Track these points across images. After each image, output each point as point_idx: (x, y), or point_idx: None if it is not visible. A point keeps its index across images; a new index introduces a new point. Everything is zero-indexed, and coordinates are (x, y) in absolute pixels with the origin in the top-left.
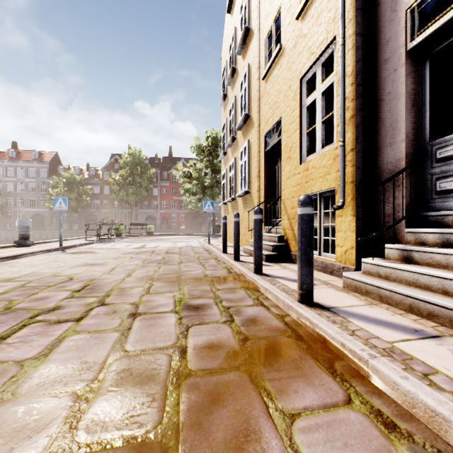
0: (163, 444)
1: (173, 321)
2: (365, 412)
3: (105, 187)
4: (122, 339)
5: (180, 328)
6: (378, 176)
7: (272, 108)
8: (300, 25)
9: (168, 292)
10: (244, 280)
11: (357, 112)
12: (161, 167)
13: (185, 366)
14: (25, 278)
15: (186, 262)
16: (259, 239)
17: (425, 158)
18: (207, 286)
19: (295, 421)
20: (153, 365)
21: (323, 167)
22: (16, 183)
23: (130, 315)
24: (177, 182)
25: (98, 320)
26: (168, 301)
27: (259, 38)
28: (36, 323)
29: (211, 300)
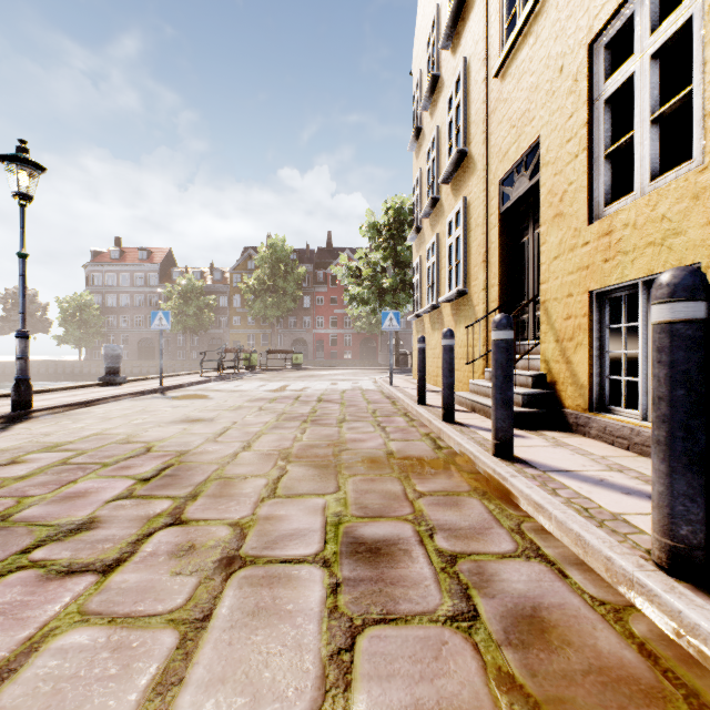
0: None
1: (315, 599)
2: None
3: (235, 297)
4: (174, 665)
5: (333, 634)
6: None
7: (515, 126)
8: None
9: (312, 495)
10: (472, 470)
11: None
12: (315, 264)
13: None
14: (79, 445)
15: (352, 420)
16: (505, 383)
17: None
18: (393, 482)
19: None
20: None
21: (659, 220)
22: (119, 295)
23: (221, 563)
24: (339, 287)
25: (147, 576)
26: (311, 522)
27: (486, 3)
28: (22, 569)
29: (406, 527)
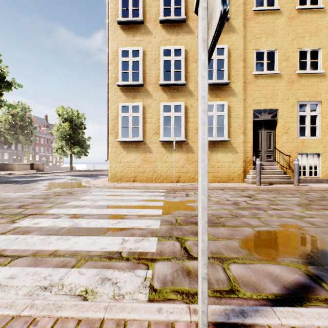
0: None
1: None
2: None
3: None
4: None
5: None
6: None
7: (265, 98)
8: (297, 78)
9: None
10: None
11: None
12: None
13: None
14: None
15: (304, 194)
16: None
17: None
18: None
19: None
20: None
21: (315, 144)
22: None
23: None
24: None
25: None
26: None
27: (244, 41)
28: None
29: None
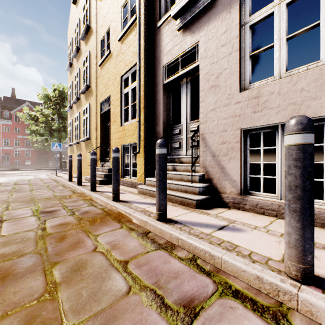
0: (39, 252)
1: (34, 219)
2: (126, 228)
3: None
4: None
5: (40, 221)
6: (154, 139)
7: (105, 87)
8: (121, 46)
9: (25, 207)
10: (84, 196)
11: (145, 106)
12: (2, 106)
13: (46, 233)
14: None
15: (37, 189)
16: (94, 170)
17: (170, 133)
18: (56, 201)
19: (99, 236)
20: (26, 236)
21: (132, 130)
22: None
23: None
24: (21, 122)
25: None
26: (27, 211)
27: (97, 37)
28: None
29: (60, 207)
